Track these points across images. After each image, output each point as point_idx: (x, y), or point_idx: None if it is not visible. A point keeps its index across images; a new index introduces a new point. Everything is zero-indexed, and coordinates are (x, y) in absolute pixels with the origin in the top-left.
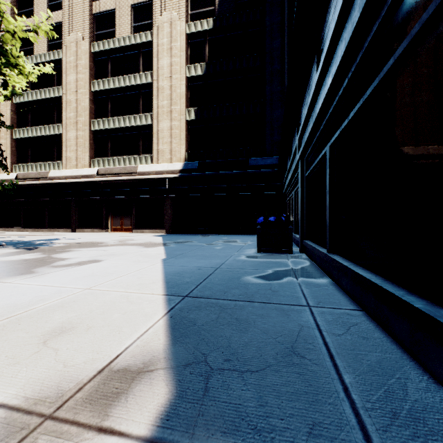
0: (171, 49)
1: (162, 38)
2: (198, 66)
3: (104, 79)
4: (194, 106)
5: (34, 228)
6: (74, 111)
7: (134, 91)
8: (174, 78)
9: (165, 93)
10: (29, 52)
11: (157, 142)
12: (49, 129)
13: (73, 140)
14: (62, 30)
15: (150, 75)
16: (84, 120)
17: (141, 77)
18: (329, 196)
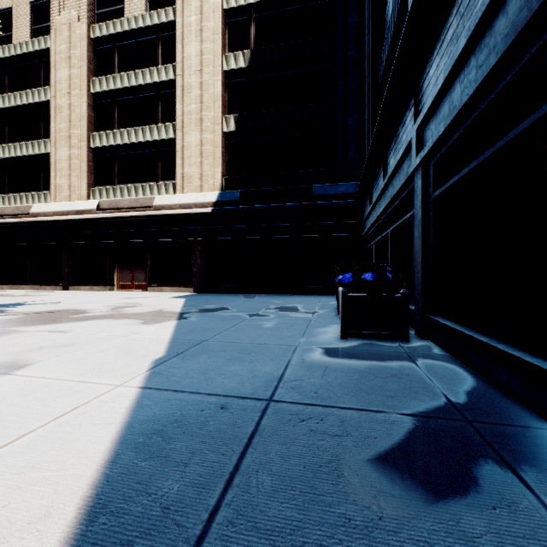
0: (201, 31)
1: (188, 15)
2: (239, 54)
3: (109, 76)
4: (234, 113)
5: (12, 284)
6: (66, 121)
7: (150, 93)
8: (205, 72)
9: (192, 94)
10: (6, 40)
11: (182, 164)
12: (33, 146)
13: (65, 161)
14: (50, 7)
15: (172, 68)
16: (81, 134)
17: (160, 72)
18: None
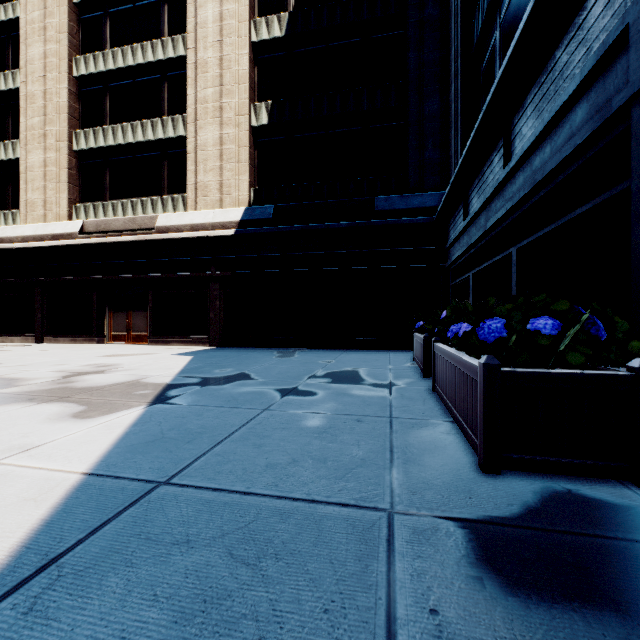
0: None
1: None
2: (273, 19)
3: (97, 53)
4: (266, 100)
5: None
6: (40, 114)
7: (153, 75)
8: (226, 43)
9: (209, 74)
10: None
11: (194, 170)
12: None
13: (39, 168)
14: None
15: (182, 41)
16: (59, 131)
17: (165, 47)
18: None
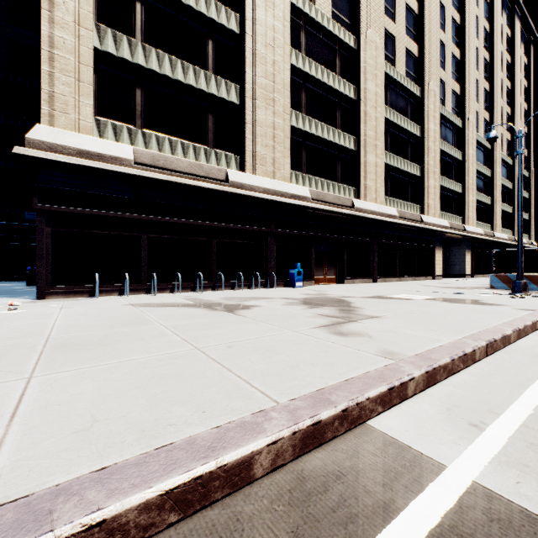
0: None
1: None
2: None
3: None
4: None
5: None
6: None
7: None
8: None
9: None
10: None
11: None
12: None
13: None
14: None
15: None
16: None
17: None
18: None
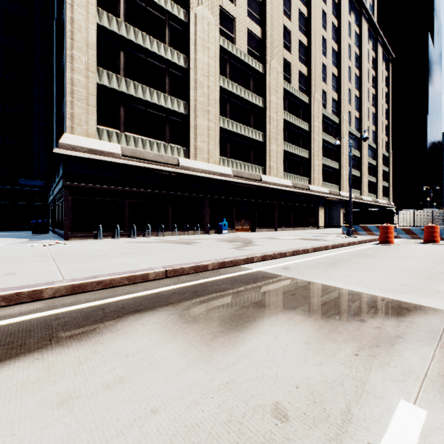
0: None
1: None
2: None
3: None
4: None
5: None
6: None
7: None
8: None
9: None
10: None
11: None
12: None
13: None
14: None
15: None
16: None
17: None
18: (58, 216)
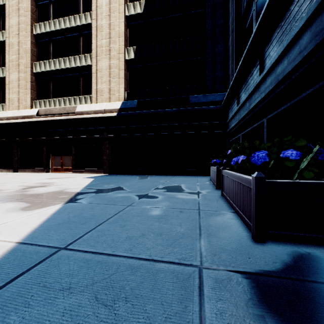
0: None
1: None
2: (137, 4)
3: (46, 22)
4: (133, 46)
5: None
6: (16, 54)
7: (75, 33)
8: (112, 16)
9: (103, 32)
10: None
11: (96, 82)
12: None
13: (15, 82)
14: None
15: (89, 15)
16: (26, 62)
17: (81, 18)
18: None
